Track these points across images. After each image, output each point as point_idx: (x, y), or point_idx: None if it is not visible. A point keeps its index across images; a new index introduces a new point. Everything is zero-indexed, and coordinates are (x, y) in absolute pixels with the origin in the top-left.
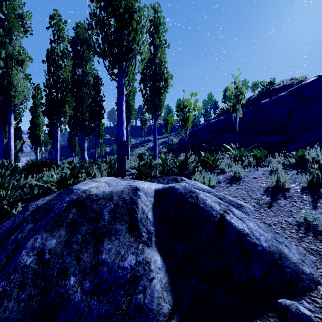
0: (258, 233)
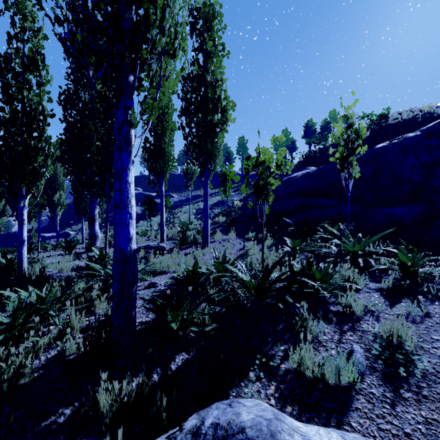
0: None
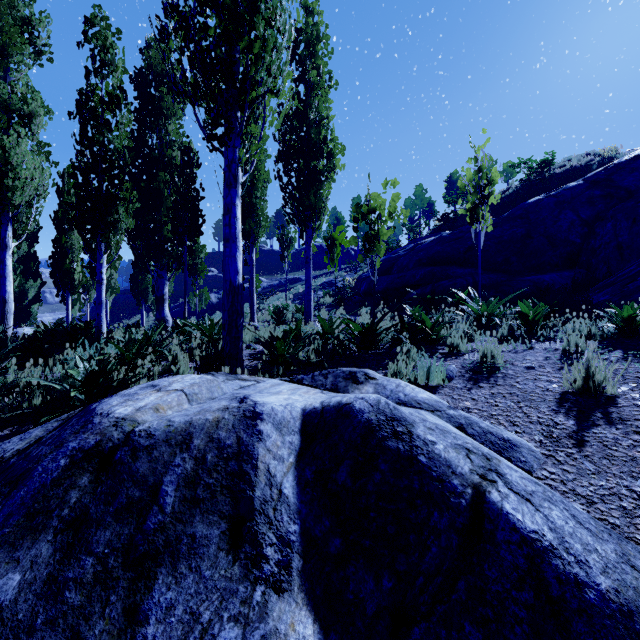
0: (581, 544)
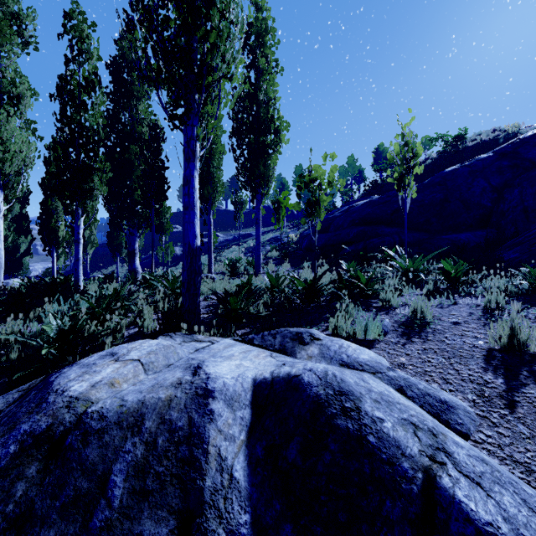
0: None
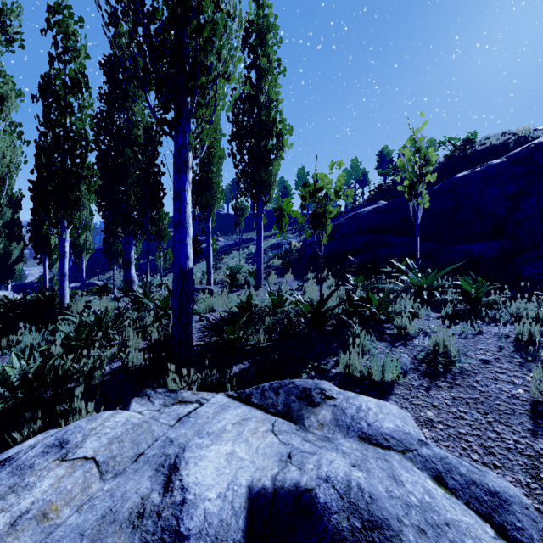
0: None
